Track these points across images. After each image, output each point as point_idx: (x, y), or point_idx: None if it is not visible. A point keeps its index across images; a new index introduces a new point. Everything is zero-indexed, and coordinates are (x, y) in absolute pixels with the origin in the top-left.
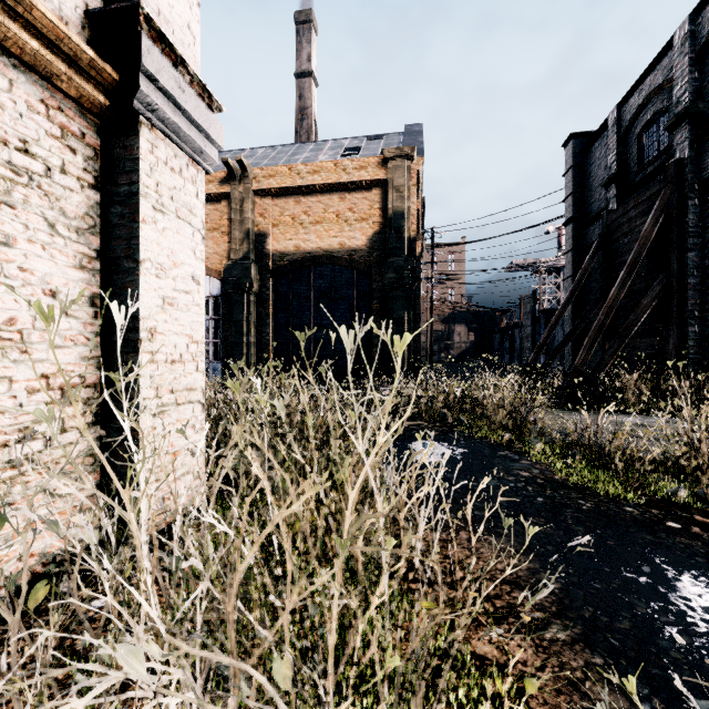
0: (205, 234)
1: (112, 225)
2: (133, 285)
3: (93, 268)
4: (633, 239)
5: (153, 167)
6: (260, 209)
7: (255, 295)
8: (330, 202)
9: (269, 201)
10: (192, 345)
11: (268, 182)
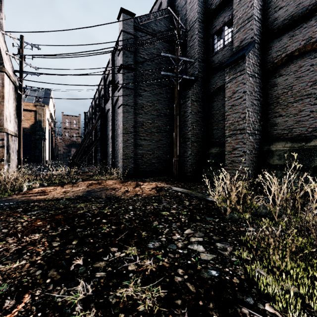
0: None
1: None
2: None
3: None
4: None
5: None
6: None
7: None
8: None
9: None
10: None
11: None
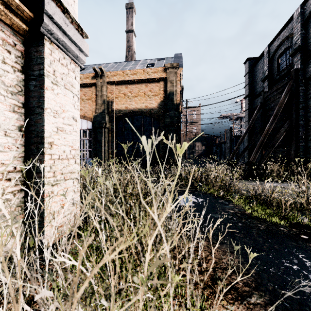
0: (85, 101)
1: (30, 90)
2: (41, 120)
3: (20, 112)
4: (275, 104)
5: (51, 62)
6: (110, 90)
7: (107, 128)
8: (141, 87)
9: (114, 86)
10: (72, 150)
11: (113, 78)
